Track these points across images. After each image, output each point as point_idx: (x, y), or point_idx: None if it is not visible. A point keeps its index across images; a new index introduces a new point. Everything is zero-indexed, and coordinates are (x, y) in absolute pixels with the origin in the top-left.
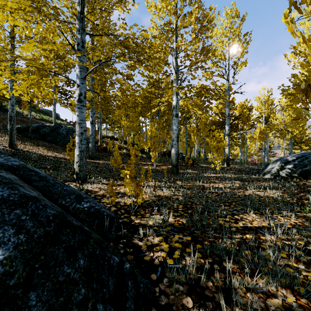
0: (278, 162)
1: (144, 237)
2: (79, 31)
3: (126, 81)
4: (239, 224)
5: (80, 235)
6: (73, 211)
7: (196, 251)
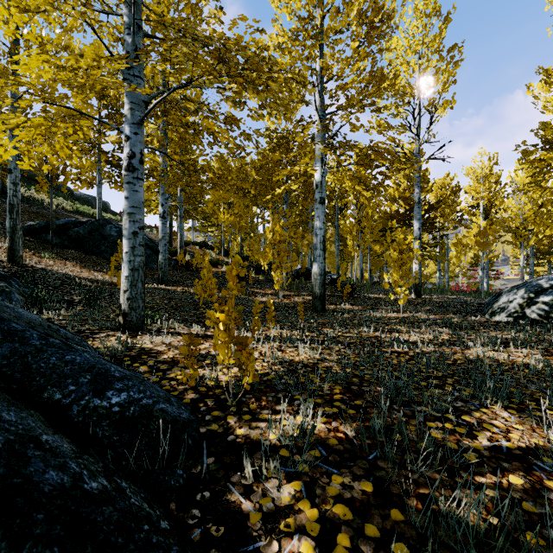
0: (520, 290)
1: (256, 482)
2: (129, 30)
3: (222, 129)
4: (479, 441)
5: (40, 547)
6: (79, 417)
7: (393, 536)
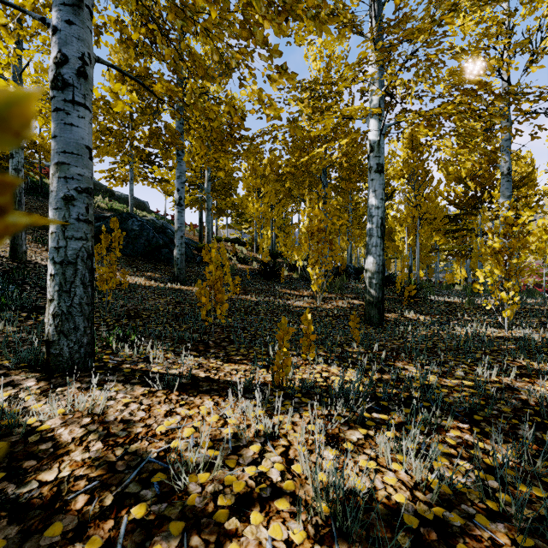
0: None
1: None
2: None
3: None
4: None
5: None
6: None
7: None
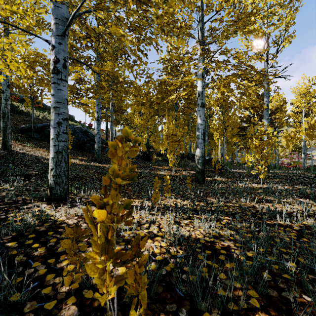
0: None
1: None
2: None
3: (127, 34)
4: None
5: None
6: None
7: None
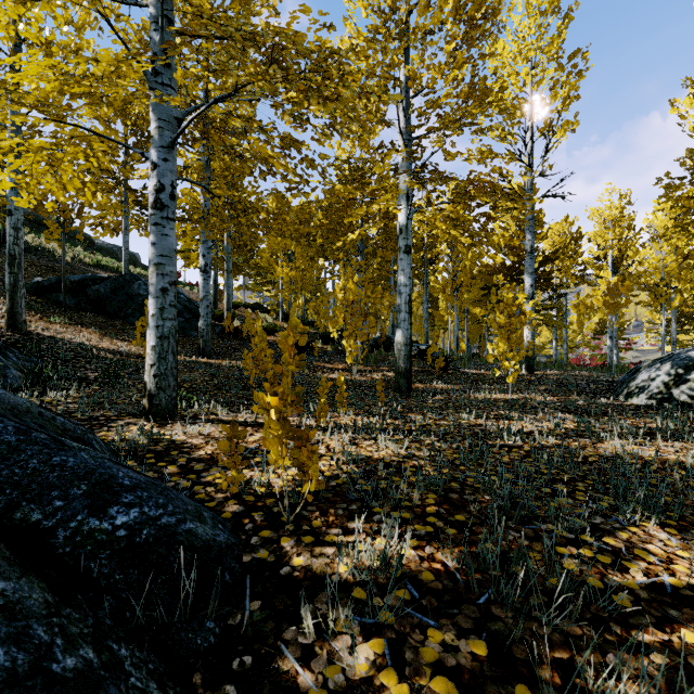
0: (665, 365)
1: (319, 640)
2: (157, 24)
3: (278, 153)
4: (632, 576)
5: None
6: (66, 547)
7: None
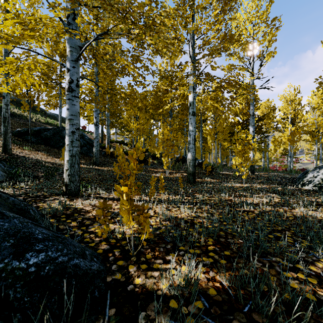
0: (321, 170)
1: None
2: None
3: (130, 63)
4: None
5: None
6: None
7: None
